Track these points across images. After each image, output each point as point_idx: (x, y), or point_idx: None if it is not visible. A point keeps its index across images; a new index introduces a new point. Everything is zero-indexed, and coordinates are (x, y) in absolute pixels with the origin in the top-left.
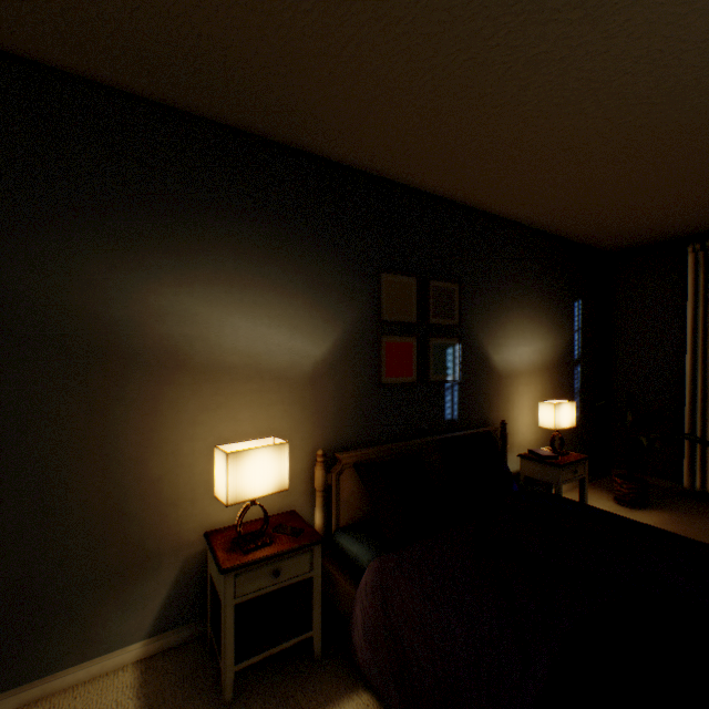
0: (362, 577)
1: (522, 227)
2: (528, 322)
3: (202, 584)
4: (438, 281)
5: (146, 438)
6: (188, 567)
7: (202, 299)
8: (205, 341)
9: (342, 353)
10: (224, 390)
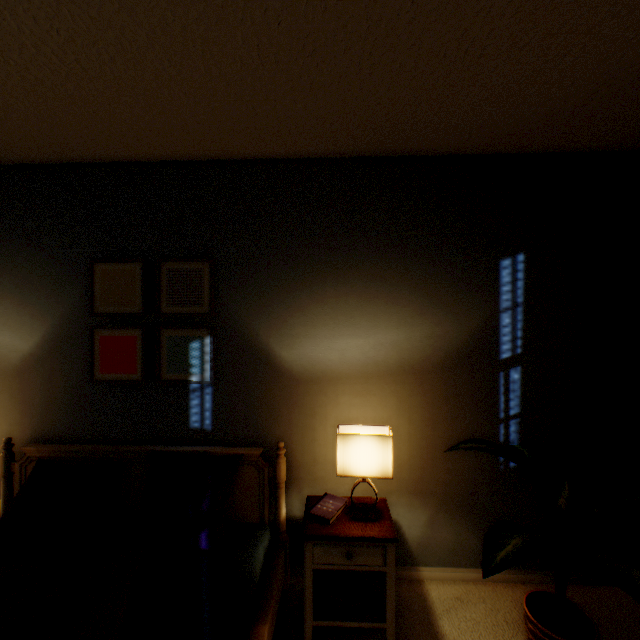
0: None
1: (347, 162)
2: (364, 302)
3: None
4: (176, 263)
5: None
6: None
7: None
8: None
9: (52, 348)
10: None
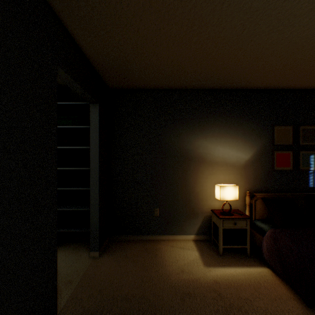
0: (265, 233)
1: None
2: None
3: (208, 225)
4: (304, 126)
5: (195, 180)
6: (205, 219)
7: (208, 142)
8: (209, 154)
9: (256, 158)
10: (215, 169)
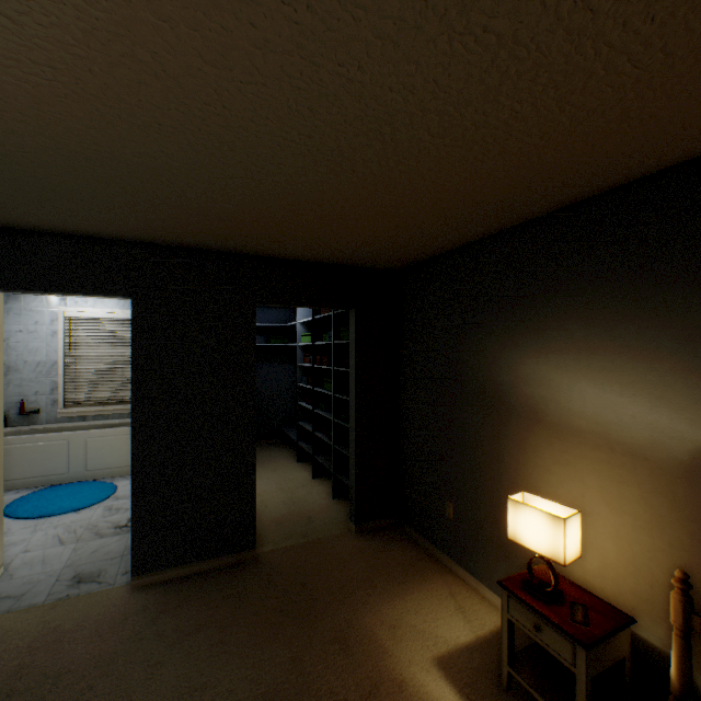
0: None
1: None
2: None
3: None
4: None
5: (518, 467)
6: None
7: (553, 367)
8: (556, 403)
9: None
10: (571, 450)
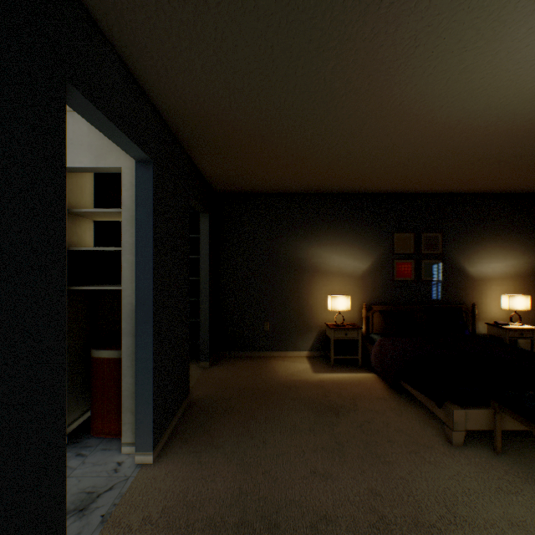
0: (375, 342)
1: (494, 195)
2: (501, 249)
3: (323, 340)
4: (426, 233)
5: (308, 292)
6: (319, 334)
7: (323, 250)
8: (324, 264)
9: (375, 267)
10: (330, 279)
